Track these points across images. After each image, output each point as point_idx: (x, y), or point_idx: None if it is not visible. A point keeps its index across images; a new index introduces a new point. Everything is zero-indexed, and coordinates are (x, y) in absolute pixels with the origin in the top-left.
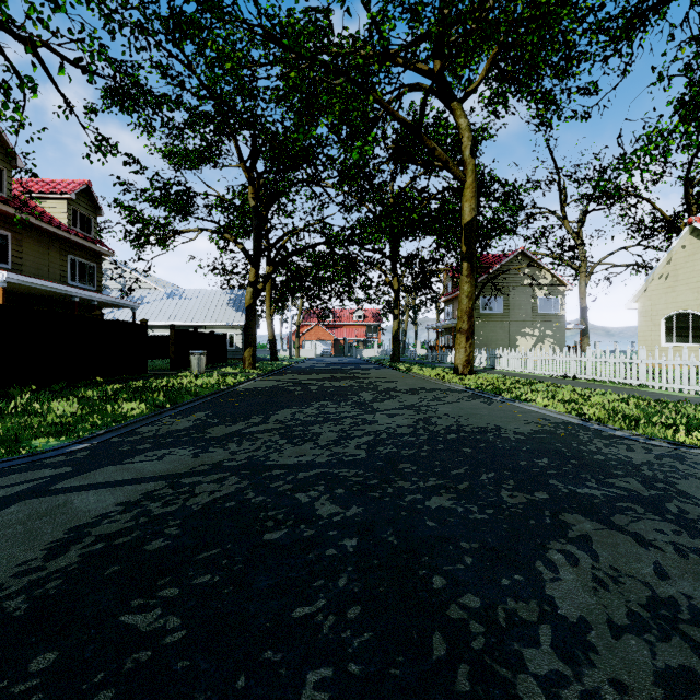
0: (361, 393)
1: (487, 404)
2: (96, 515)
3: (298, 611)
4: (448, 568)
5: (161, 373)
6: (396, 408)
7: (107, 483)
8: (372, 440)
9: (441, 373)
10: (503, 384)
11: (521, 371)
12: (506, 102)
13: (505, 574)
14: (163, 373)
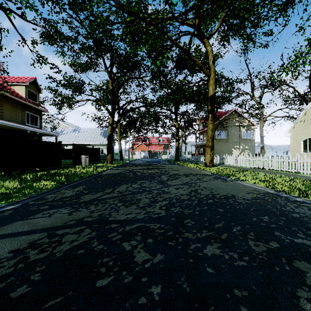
0: (161, 176)
1: (224, 182)
2: None
3: None
4: None
5: (68, 166)
6: (179, 184)
7: (12, 234)
8: (168, 203)
9: (198, 166)
10: (229, 171)
11: (236, 165)
12: (229, 40)
13: None
14: (69, 166)
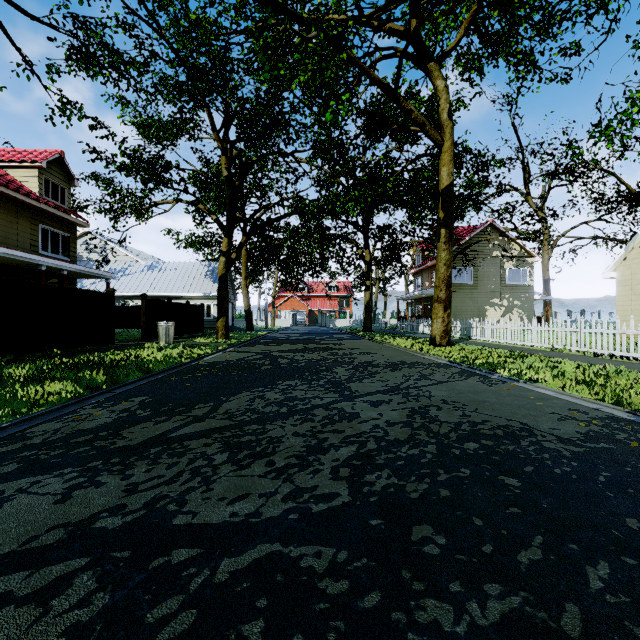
0: (335, 368)
1: (487, 384)
2: None
3: None
4: None
5: (129, 344)
6: (379, 391)
7: None
8: (355, 455)
9: (416, 344)
10: (491, 357)
11: (498, 341)
12: (482, 68)
13: None
14: (132, 344)
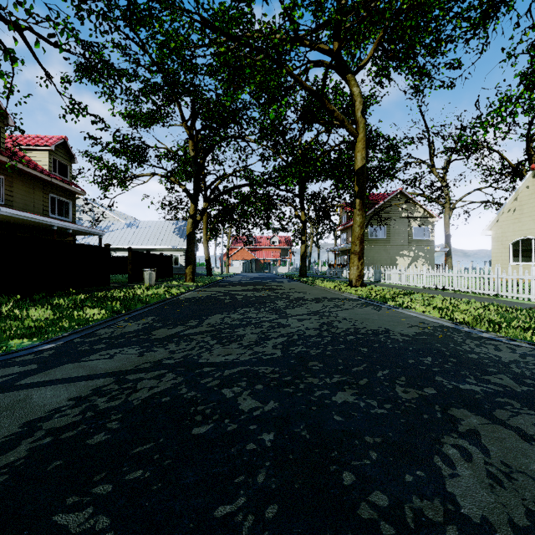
0: (276, 301)
1: (376, 310)
2: (50, 410)
3: (219, 510)
4: (356, 463)
5: (121, 285)
6: (304, 314)
7: (64, 380)
8: (286, 341)
9: (338, 285)
10: (388, 294)
11: (400, 284)
12: (389, 75)
13: (408, 470)
14: (122, 285)
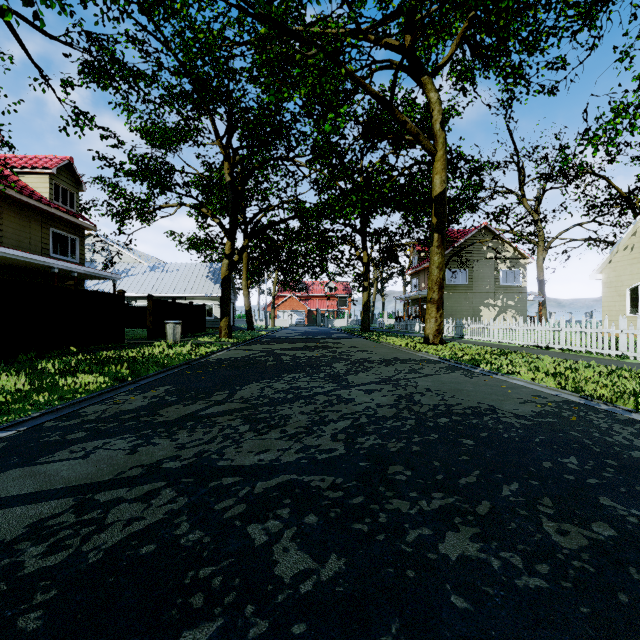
0: (334, 364)
1: (468, 377)
2: None
3: None
4: None
5: (138, 342)
6: (372, 382)
7: None
8: (350, 426)
9: (411, 342)
10: (478, 354)
11: (489, 340)
12: (474, 79)
13: None
14: (140, 342)
